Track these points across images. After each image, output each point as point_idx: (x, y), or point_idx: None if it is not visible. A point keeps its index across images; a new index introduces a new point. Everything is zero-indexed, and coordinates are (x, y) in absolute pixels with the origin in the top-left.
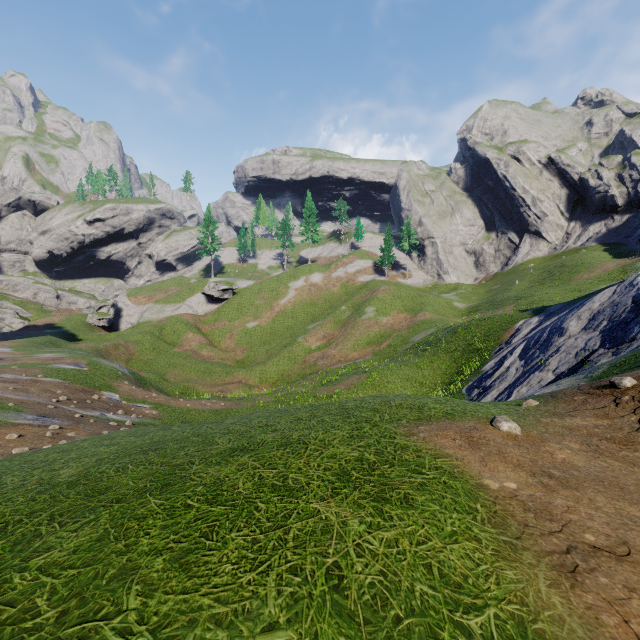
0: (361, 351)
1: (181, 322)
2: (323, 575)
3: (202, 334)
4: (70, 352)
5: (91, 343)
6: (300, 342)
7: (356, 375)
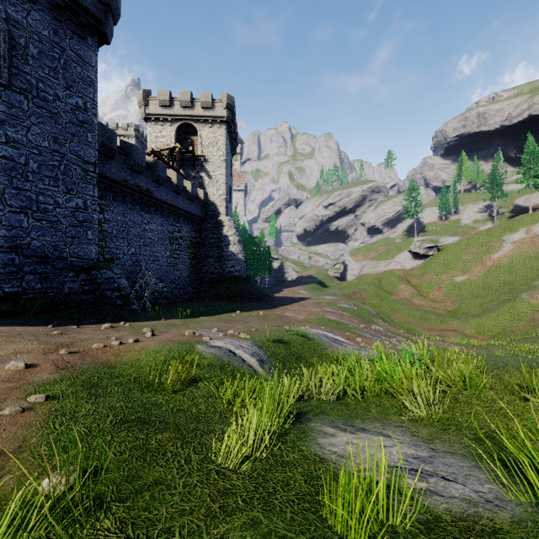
0: None
1: (394, 275)
2: None
3: (411, 286)
4: (336, 296)
5: (336, 289)
6: (524, 299)
7: None
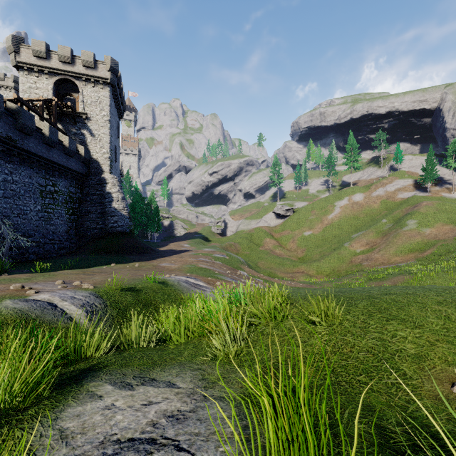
0: (403, 256)
1: (262, 231)
2: (443, 316)
3: (274, 239)
4: (214, 248)
5: (217, 243)
6: (346, 247)
7: (401, 275)
